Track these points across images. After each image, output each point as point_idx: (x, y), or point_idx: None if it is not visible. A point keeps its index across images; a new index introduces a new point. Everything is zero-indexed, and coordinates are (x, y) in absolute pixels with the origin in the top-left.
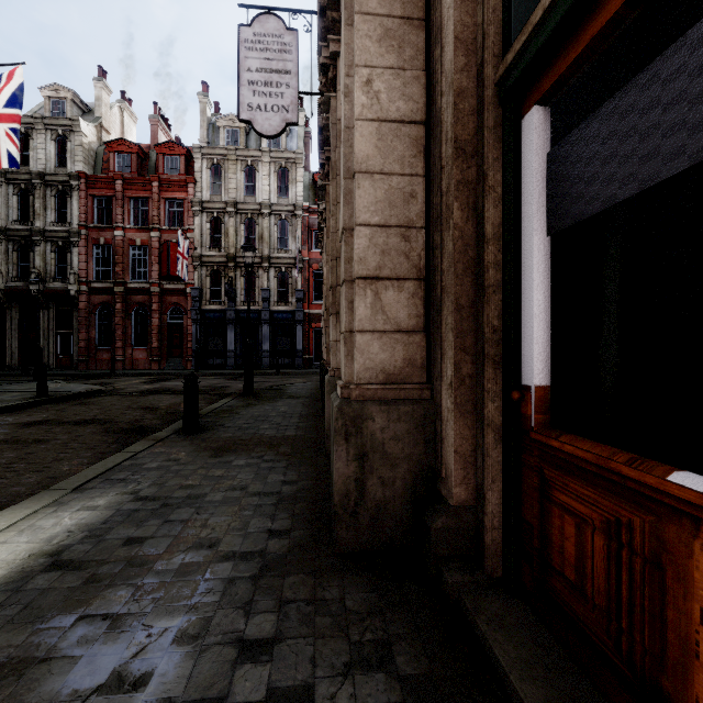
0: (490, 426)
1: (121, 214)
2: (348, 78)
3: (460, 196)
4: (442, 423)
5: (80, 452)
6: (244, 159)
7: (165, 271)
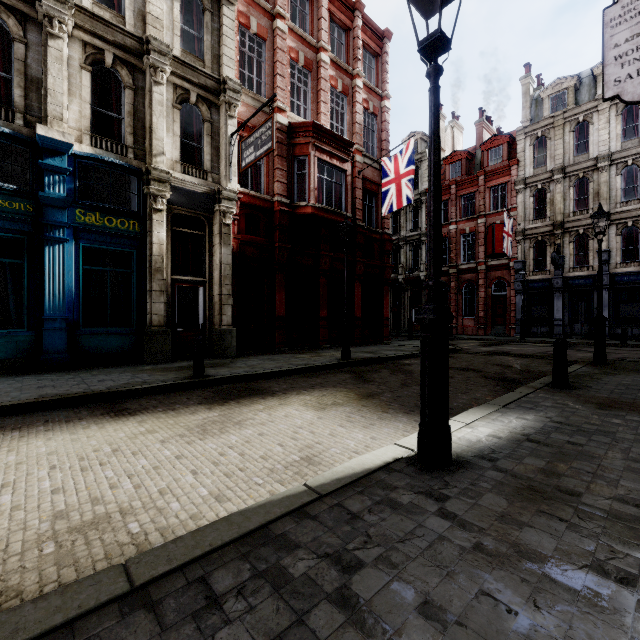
0: None
1: (454, 212)
2: None
3: None
4: None
5: (478, 387)
6: (573, 119)
7: (489, 251)
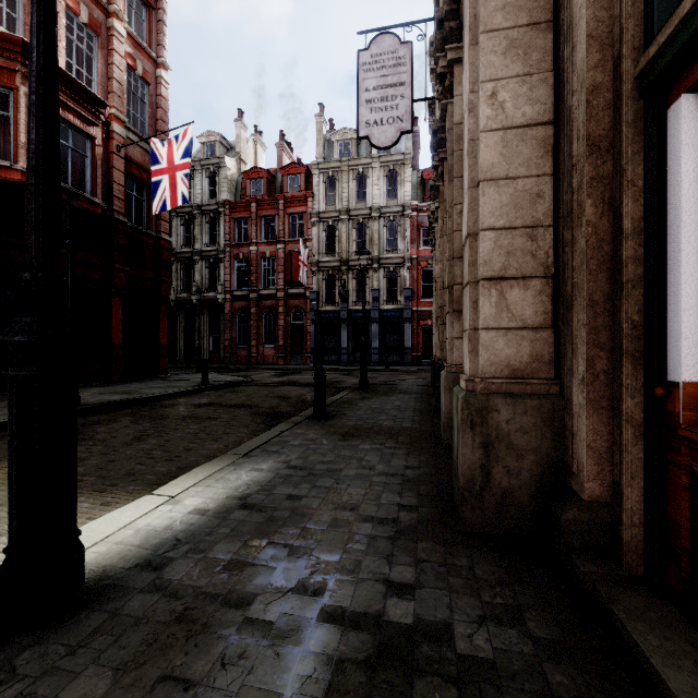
0: (629, 422)
1: (255, 232)
2: (472, 94)
3: (594, 192)
4: (572, 418)
5: (239, 428)
6: (355, 168)
7: (289, 278)
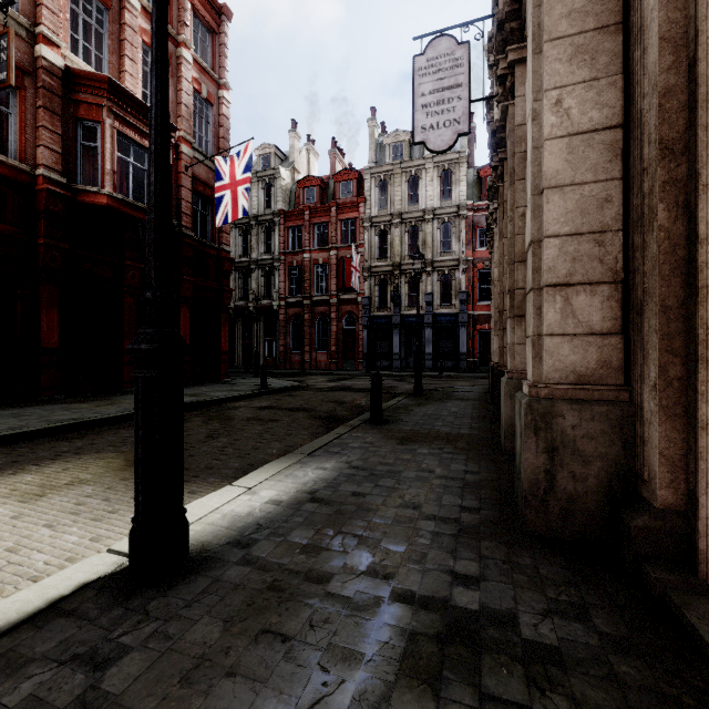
0: (704, 429)
1: (308, 239)
2: (536, 103)
3: (666, 196)
4: (643, 425)
5: (300, 430)
6: (408, 170)
7: (341, 284)
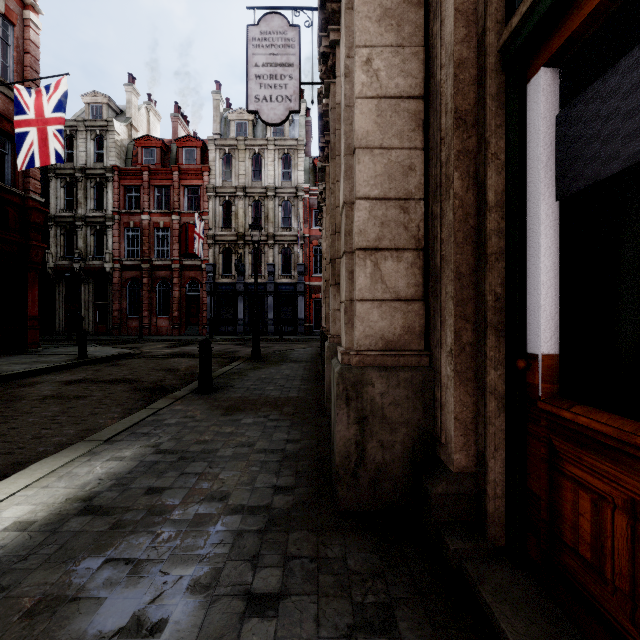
0: (493, 394)
1: (147, 201)
2: (349, 59)
3: (461, 165)
4: (441, 390)
5: (112, 407)
6: (252, 148)
7: (184, 250)
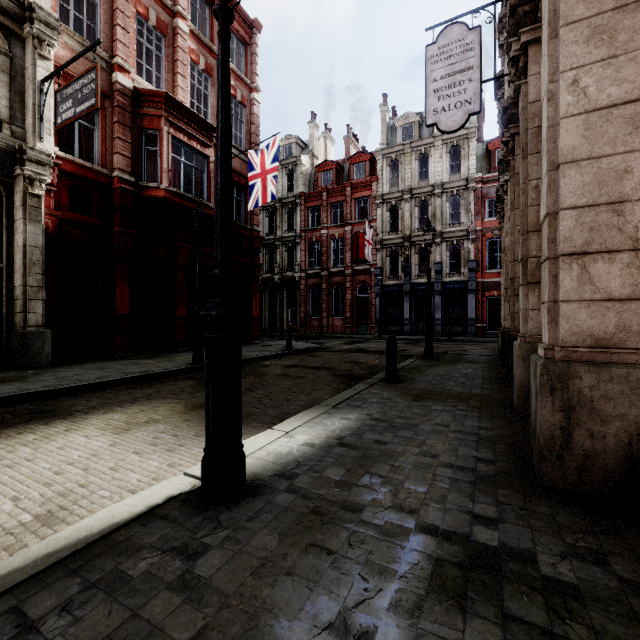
0: None
1: (325, 217)
2: (552, 84)
3: None
4: None
5: (323, 386)
6: (418, 149)
7: (355, 256)
